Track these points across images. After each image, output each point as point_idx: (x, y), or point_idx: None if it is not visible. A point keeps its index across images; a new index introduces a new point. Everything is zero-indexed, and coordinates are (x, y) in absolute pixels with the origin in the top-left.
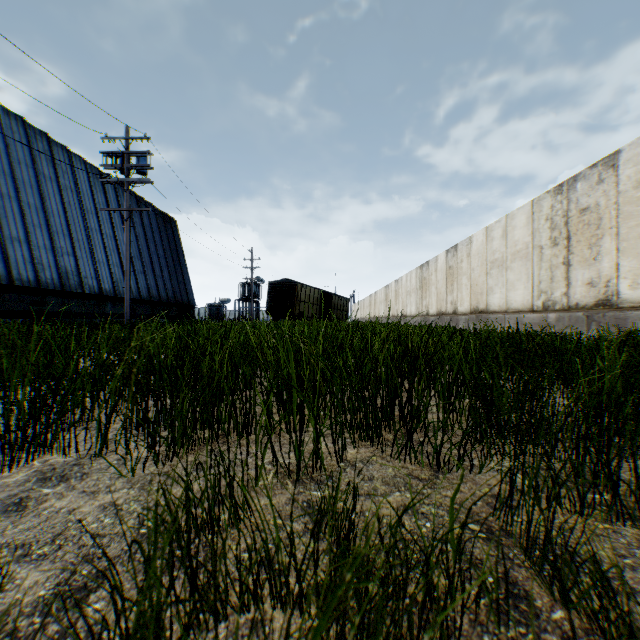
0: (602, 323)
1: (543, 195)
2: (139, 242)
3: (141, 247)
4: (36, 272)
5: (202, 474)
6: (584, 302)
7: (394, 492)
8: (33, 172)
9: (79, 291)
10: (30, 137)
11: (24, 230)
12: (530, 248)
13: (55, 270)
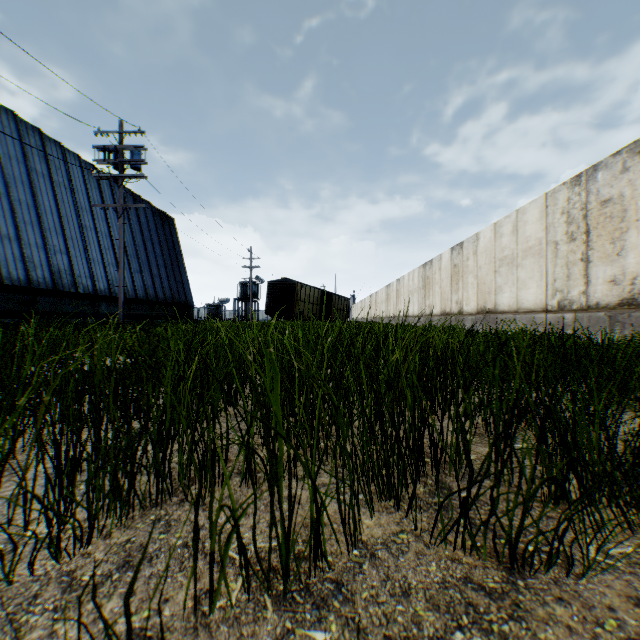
0: (627, 324)
1: (558, 187)
2: (136, 241)
3: (138, 246)
4: (27, 271)
5: (128, 577)
6: (606, 301)
7: (452, 630)
8: (24, 168)
9: (72, 290)
10: (21, 132)
11: (14, 227)
12: (543, 244)
13: (47, 269)
